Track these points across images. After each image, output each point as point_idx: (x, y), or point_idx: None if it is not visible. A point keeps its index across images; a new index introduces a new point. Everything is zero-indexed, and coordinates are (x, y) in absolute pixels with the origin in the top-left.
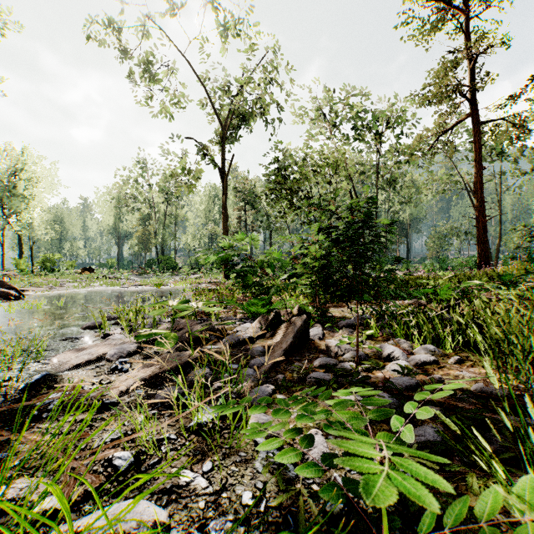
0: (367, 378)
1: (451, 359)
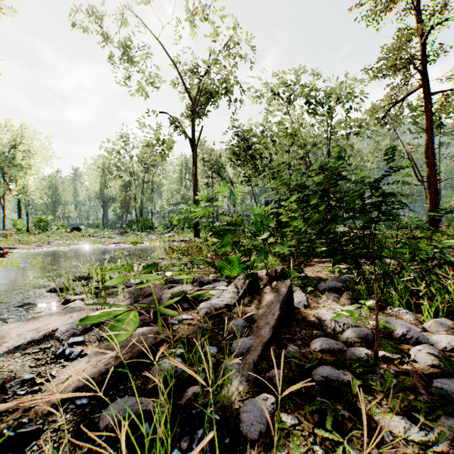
0: (407, 384)
1: None
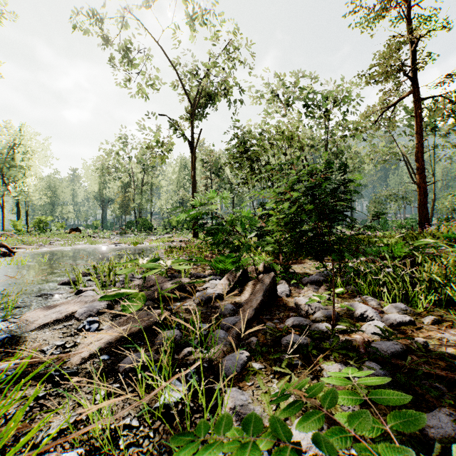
0: (349, 343)
1: (427, 319)
